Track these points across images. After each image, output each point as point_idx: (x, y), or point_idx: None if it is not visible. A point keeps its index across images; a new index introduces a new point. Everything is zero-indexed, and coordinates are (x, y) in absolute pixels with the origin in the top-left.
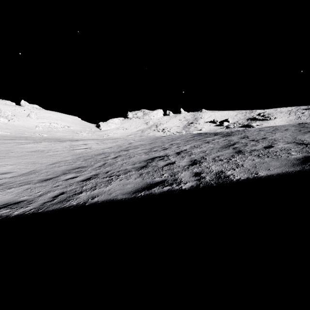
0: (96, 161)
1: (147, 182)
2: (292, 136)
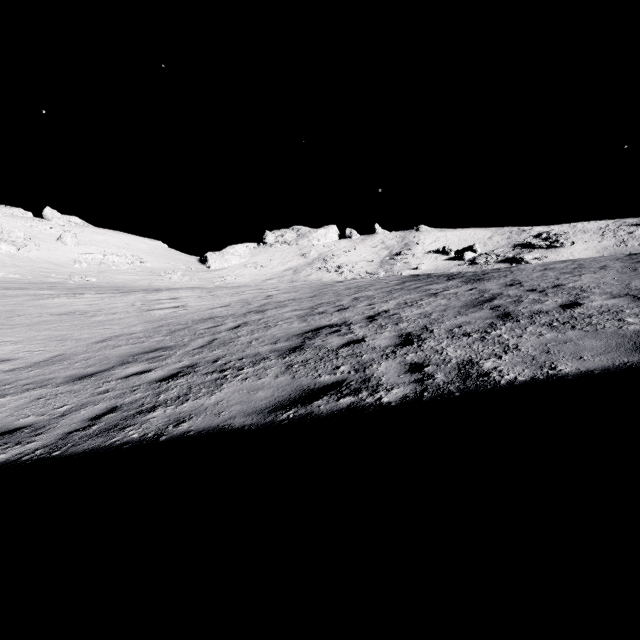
0: (194, 334)
1: (302, 386)
2: (620, 282)
